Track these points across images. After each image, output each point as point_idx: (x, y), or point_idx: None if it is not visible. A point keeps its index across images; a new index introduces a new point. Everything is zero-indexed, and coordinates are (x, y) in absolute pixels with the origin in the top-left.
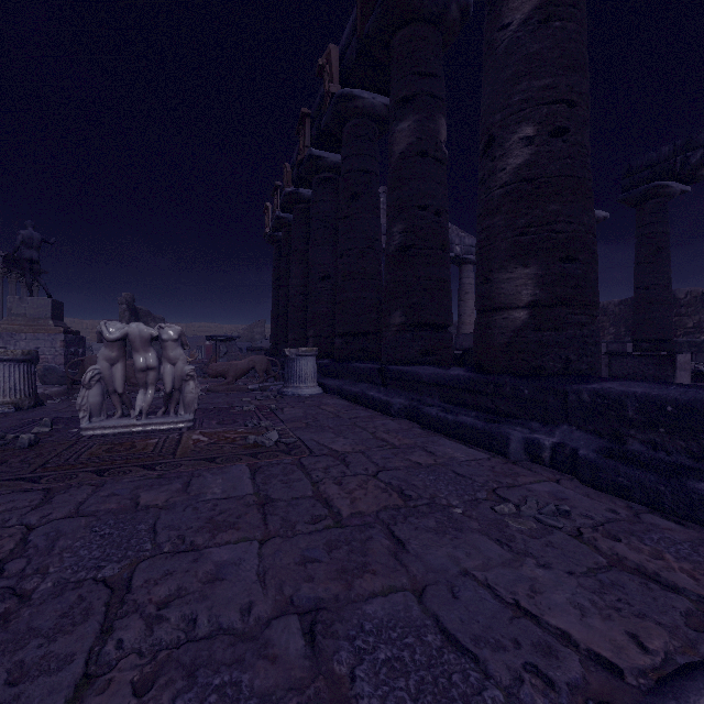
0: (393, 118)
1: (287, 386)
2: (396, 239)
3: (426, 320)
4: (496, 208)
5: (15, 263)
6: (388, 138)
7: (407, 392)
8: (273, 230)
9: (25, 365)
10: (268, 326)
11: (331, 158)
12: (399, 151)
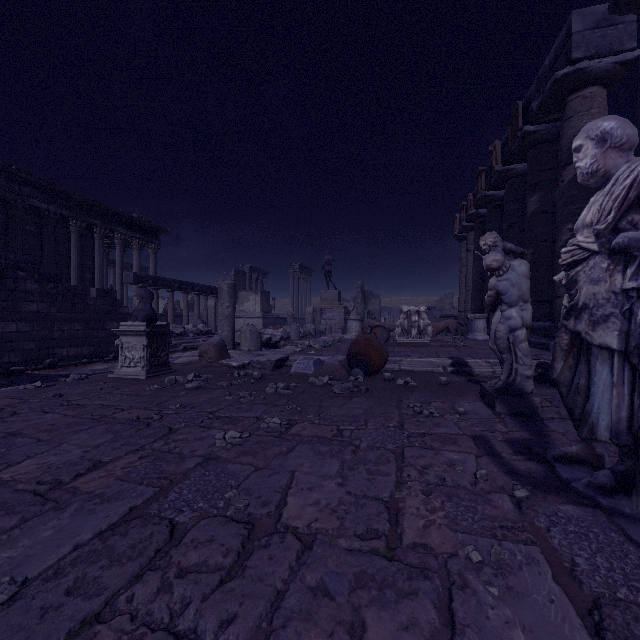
0: (527, 194)
1: (469, 334)
2: (528, 257)
3: (545, 299)
4: (558, 256)
5: (303, 268)
6: (526, 203)
7: (530, 334)
8: (460, 233)
9: (360, 322)
10: (455, 297)
11: (500, 194)
12: (530, 212)
